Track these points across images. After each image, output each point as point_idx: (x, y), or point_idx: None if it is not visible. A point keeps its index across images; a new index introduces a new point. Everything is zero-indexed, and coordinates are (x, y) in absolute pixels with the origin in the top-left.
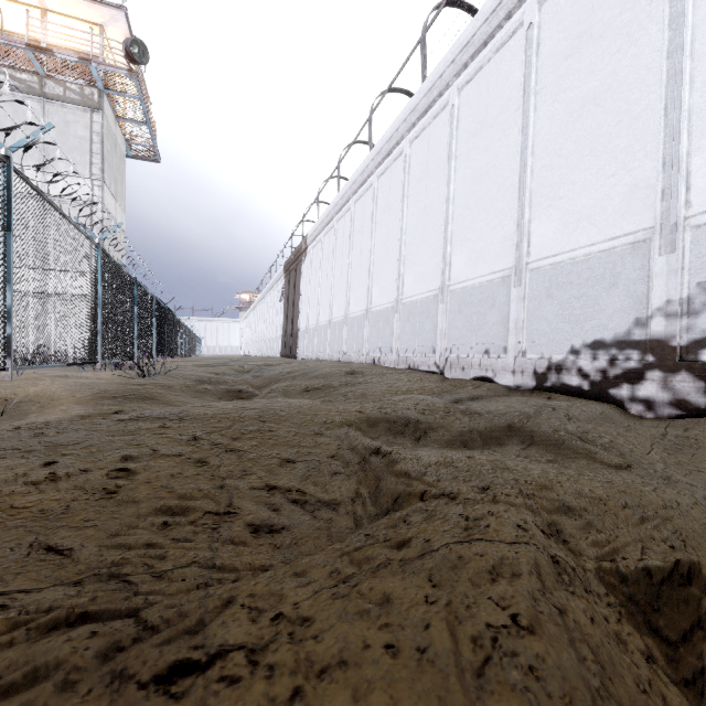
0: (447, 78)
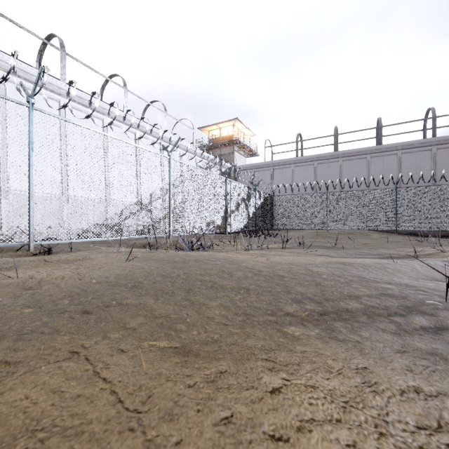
0: (1, 65)
